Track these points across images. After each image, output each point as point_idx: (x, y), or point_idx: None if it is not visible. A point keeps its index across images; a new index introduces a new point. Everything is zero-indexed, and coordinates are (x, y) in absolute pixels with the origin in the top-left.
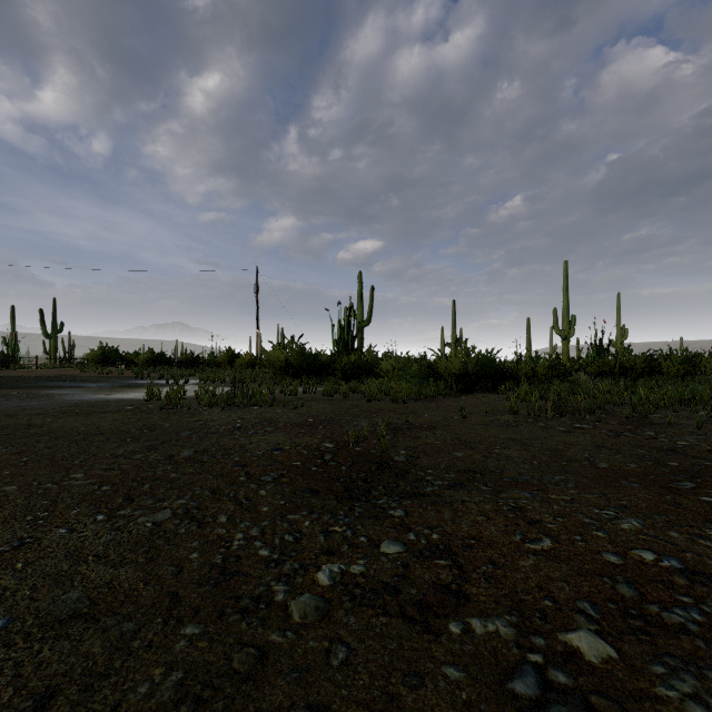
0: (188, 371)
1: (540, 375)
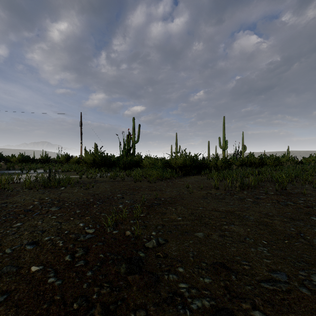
0: (40, 165)
1: (219, 166)
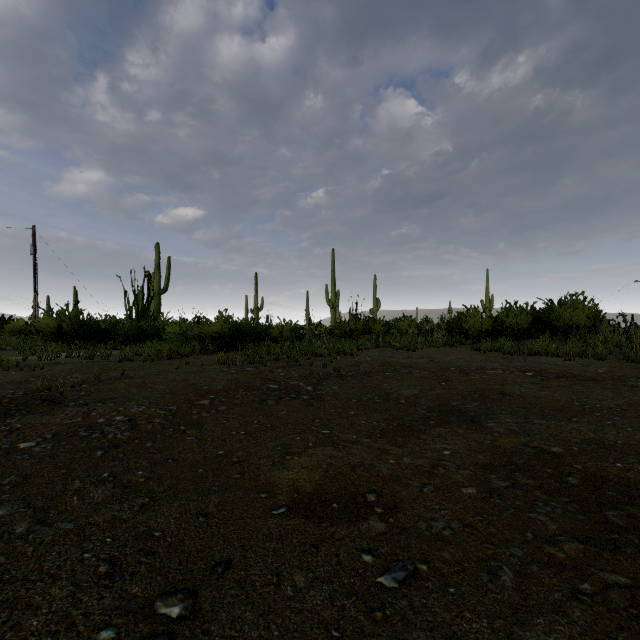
0: None
1: (284, 336)
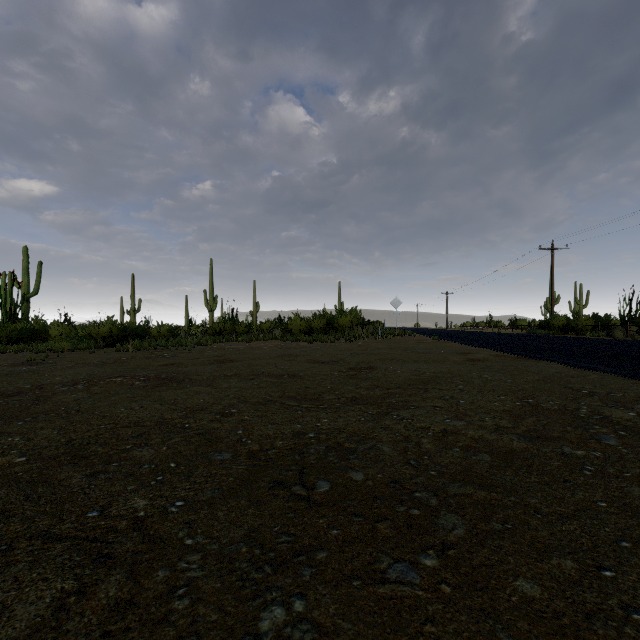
0: None
1: (162, 335)
